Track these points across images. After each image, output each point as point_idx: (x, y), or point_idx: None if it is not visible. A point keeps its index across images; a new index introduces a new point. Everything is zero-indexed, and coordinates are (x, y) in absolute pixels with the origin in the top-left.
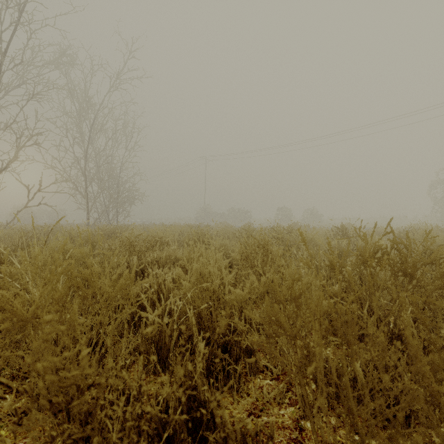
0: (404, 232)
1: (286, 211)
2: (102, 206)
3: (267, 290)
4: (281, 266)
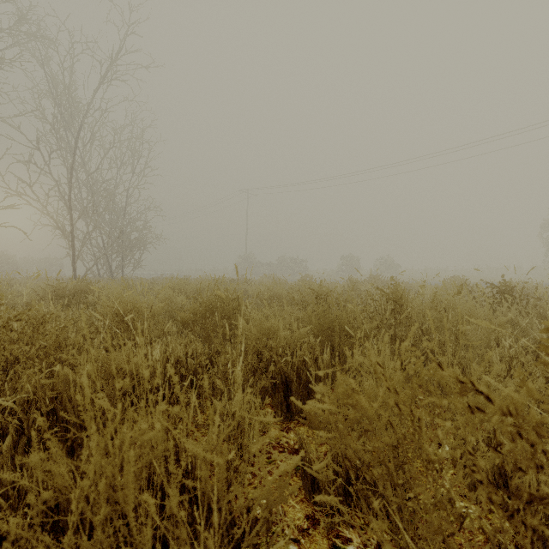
0: None
1: (353, 261)
2: (101, 252)
3: None
4: None
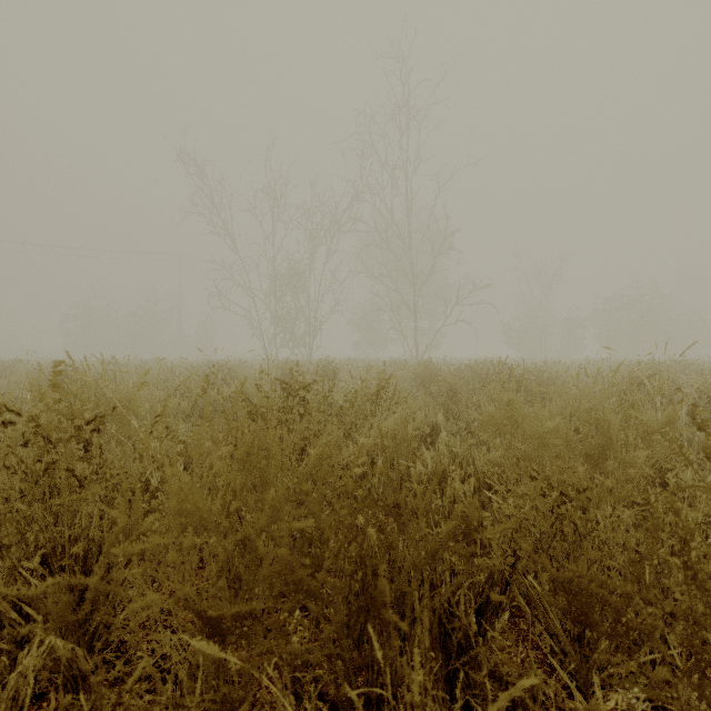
0: None
1: None
2: None
3: None
4: None
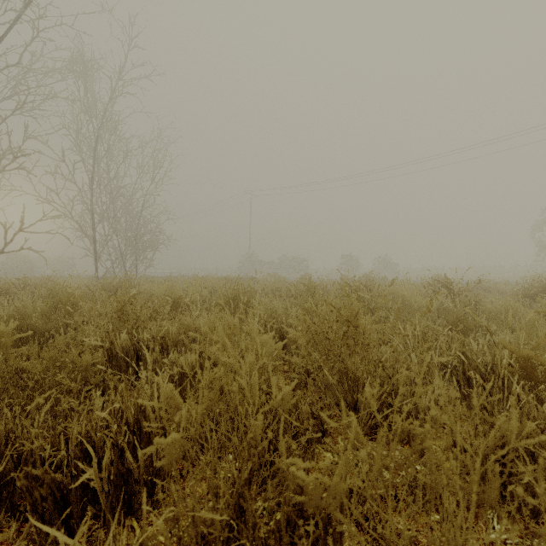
0: (530, 287)
1: (352, 260)
2: (116, 252)
3: (355, 401)
4: (383, 359)
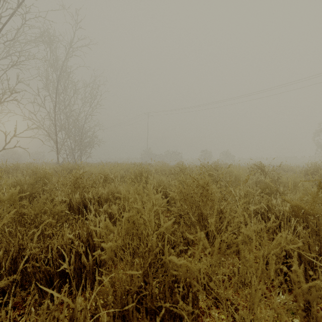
0: (310, 169)
1: (208, 153)
2: (69, 149)
3: (206, 231)
4: (222, 208)
